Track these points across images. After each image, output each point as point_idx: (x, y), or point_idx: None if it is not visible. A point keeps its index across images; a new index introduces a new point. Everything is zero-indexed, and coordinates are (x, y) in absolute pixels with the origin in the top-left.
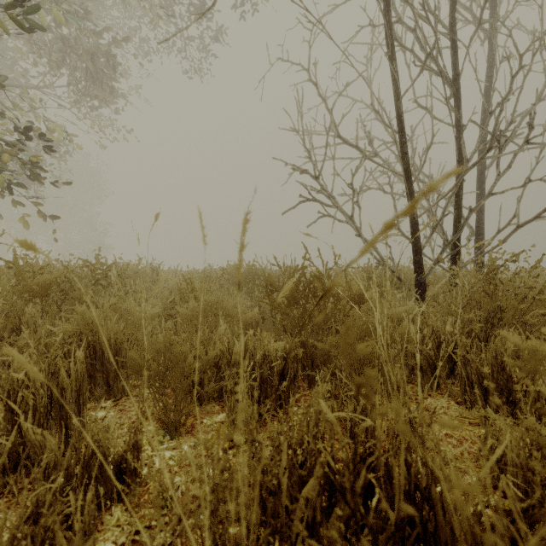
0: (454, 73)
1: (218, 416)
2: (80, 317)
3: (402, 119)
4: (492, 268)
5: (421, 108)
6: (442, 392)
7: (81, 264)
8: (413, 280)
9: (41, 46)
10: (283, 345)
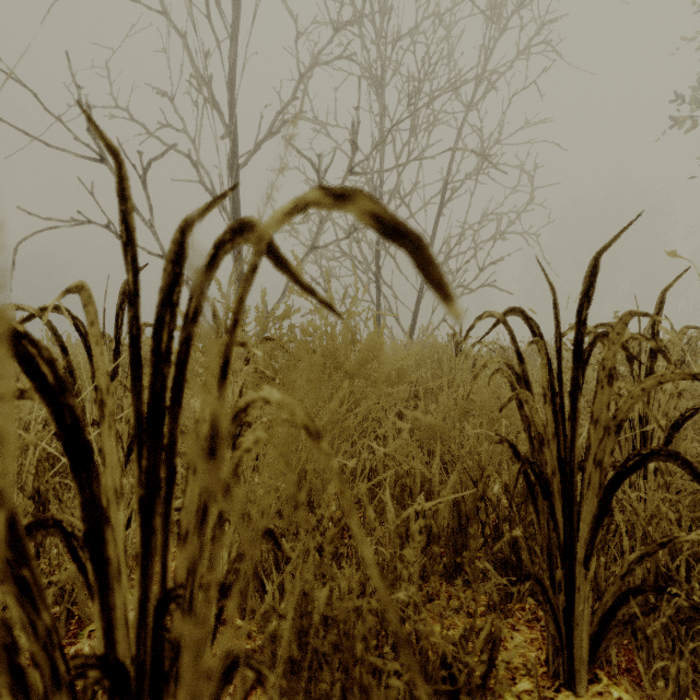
0: None
1: None
2: None
3: None
4: None
5: None
6: None
7: None
8: None
9: None
10: None
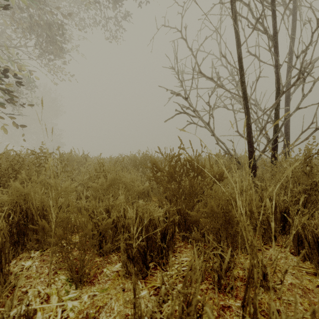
0: (274, 32)
1: (115, 266)
2: (14, 191)
3: (241, 60)
4: (309, 155)
5: (252, 55)
6: (278, 243)
7: (30, 153)
8: (247, 163)
9: (18, 21)
10: (164, 210)
